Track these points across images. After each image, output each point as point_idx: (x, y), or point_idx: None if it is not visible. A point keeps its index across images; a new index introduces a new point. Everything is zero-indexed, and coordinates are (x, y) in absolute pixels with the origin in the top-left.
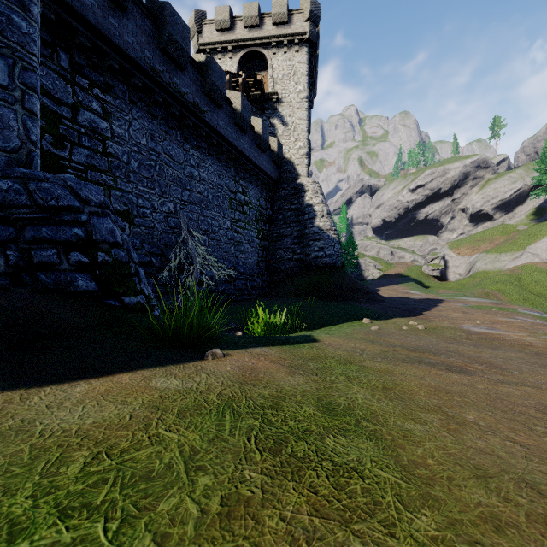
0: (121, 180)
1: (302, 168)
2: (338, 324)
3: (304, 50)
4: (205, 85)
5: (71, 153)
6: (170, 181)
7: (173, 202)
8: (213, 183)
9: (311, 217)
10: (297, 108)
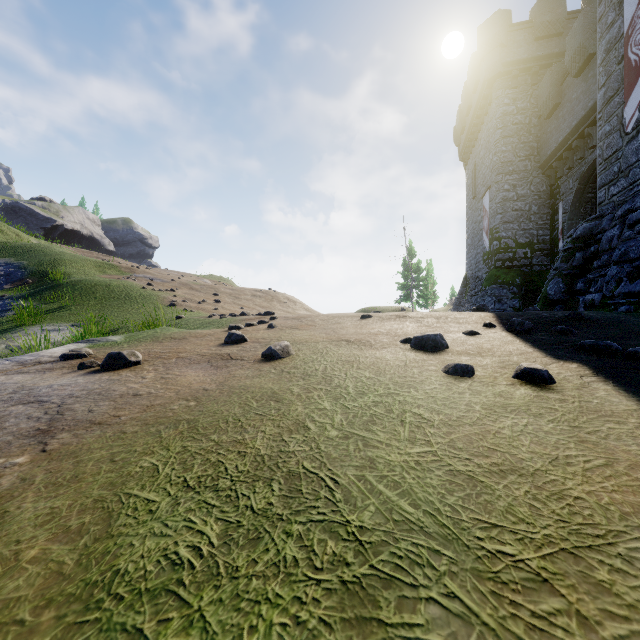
0: None
1: None
2: None
3: None
4: None
5: None
6: None
7: None
8: None
9: None
10: None
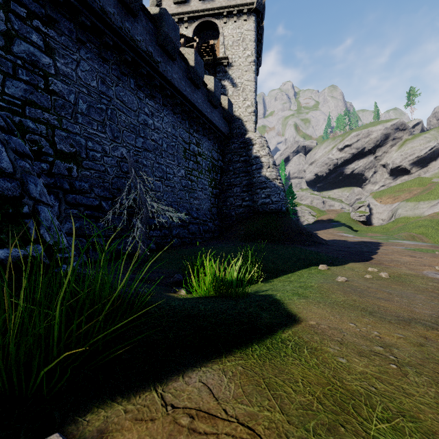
0: (67, 121)
1: (250, 125)
2: (295, 271)
3: (252, 19)
4: (159, 36)
5: (4, 85)
6: (123, 127)
7: (126, 147)
8: (167, 133)
9: (258, 168)
10: (246, 71)
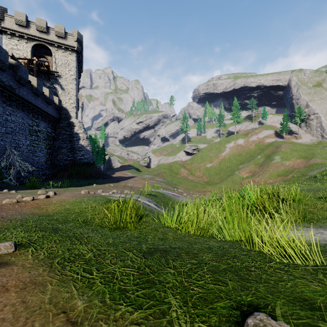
0: None
1: (73, 114)
2: (83, 186)
3: (74, 55)
4: (16, 76)
5: None
6: None
7: None
8: (19, 122)
9: (78, 139)
10: (70, 83)
